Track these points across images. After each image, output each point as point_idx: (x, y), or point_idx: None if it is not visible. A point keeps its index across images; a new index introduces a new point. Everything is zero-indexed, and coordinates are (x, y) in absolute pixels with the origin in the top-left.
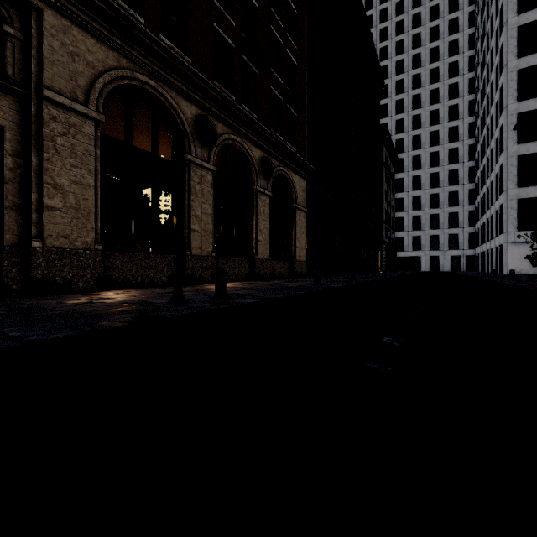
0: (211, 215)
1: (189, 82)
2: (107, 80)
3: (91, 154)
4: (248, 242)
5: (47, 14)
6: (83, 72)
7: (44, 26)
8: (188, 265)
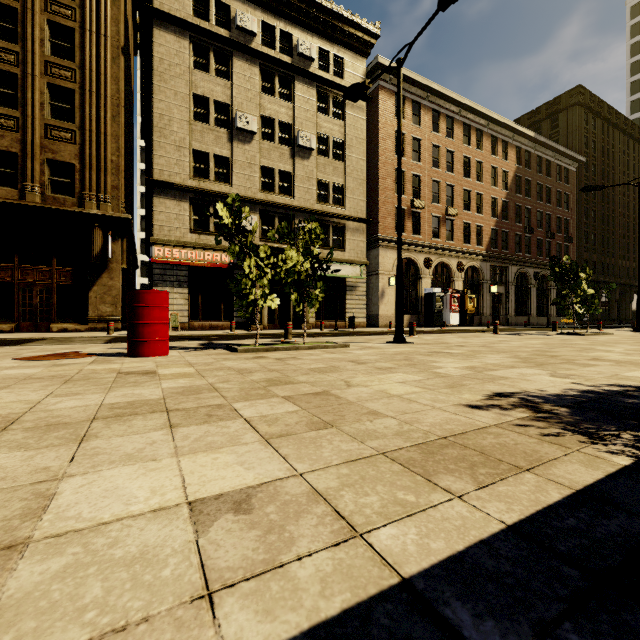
0: (536, 302)
1: (531, 263)
2: (516, 275)
3: (514, 294)
4: (546, 309)
5: (509, 267)
6: (513, 275)
7: (508, 270)
8: (530, 319)
